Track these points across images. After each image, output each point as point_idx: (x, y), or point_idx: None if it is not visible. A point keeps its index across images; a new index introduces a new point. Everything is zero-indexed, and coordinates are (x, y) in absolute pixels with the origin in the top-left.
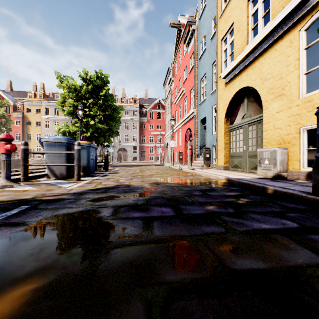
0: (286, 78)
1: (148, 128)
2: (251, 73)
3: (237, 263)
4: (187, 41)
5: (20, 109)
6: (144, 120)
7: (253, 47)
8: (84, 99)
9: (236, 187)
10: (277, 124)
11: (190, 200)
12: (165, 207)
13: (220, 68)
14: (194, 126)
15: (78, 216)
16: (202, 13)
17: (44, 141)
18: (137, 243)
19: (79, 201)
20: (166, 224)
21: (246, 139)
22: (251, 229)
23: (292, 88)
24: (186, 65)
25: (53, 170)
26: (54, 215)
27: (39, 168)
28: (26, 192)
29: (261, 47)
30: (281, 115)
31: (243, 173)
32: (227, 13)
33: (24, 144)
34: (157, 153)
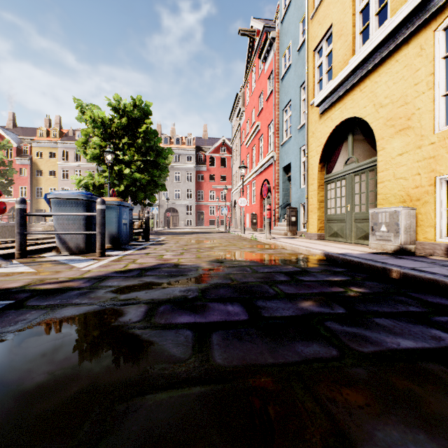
0: (414, 102)
1: (208, 180)
2: (359, 96)
3: (375, 438)
4: (264, 54)
5: (27, 153)
6: (202, 168)
7: (362, 58)
8: (116, 138)
9: (340, 268)
10: (399, 173)
11: (271, 291)
12: (232, 303)
13: (311, 92)
14: (274, 177)
15: (86, 321)
16: (285, 13)
17: (51, 197)
18: (180, 383)
19: (94, 293)
20: (233, 338)
21: (352, 194)
22: (384, 350)
23: (424, 117)
24: (261, 89)
25: (65, 241)
26: (47, 319)
27: (49, 237)
28: (16, 275)
29: (375, 57)
30: (405, 159)
31: (347, 244)
32: (322, 11)
33: (20, 202)
34: (221, 215)
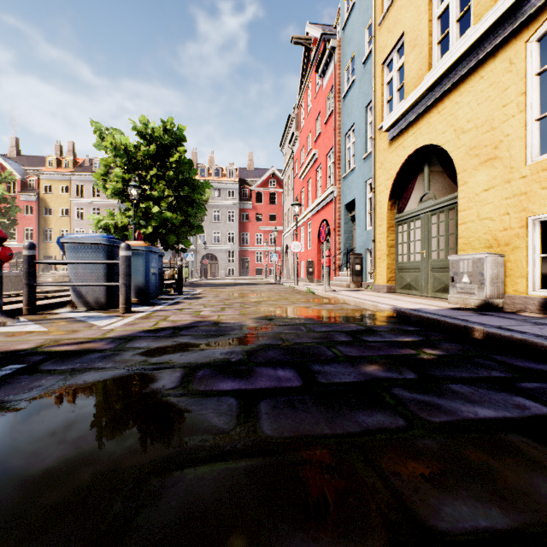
0: (502, 127)
1: (254, 220)
2: (436, 120)
3: (442, 513)
4: (322, 67)
5: (33, 187)
6: (247, 206)
7: (440, 73)
8: (142, 169)
9: (413, 326)
10: (484, 212)
11: (330, 353)
12: (283, 367)
13: (379, 113)
14: (334, 216)
15: (112, 387)
16: (347, 18)
17: (65, 241)
18: (223, 456)
19: (119, 355)
20: (284, 406)
21: (428, 238)
22: (458, 420)
23: (513, 146)
24: (319, 110)
25: (82, 294)
26: (66, 385)
27: (61, 289)
28: (25, 335)
29: (456, 73)
30: (492, 196)
31: (422, 298)
32: (392, 16)
33: (28, 248)
34: (270, 263)
